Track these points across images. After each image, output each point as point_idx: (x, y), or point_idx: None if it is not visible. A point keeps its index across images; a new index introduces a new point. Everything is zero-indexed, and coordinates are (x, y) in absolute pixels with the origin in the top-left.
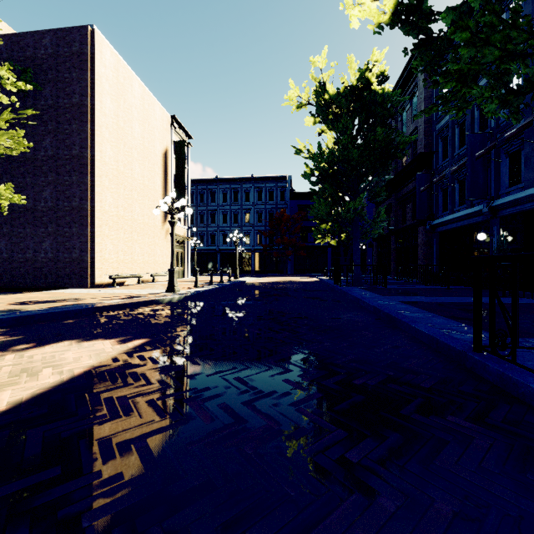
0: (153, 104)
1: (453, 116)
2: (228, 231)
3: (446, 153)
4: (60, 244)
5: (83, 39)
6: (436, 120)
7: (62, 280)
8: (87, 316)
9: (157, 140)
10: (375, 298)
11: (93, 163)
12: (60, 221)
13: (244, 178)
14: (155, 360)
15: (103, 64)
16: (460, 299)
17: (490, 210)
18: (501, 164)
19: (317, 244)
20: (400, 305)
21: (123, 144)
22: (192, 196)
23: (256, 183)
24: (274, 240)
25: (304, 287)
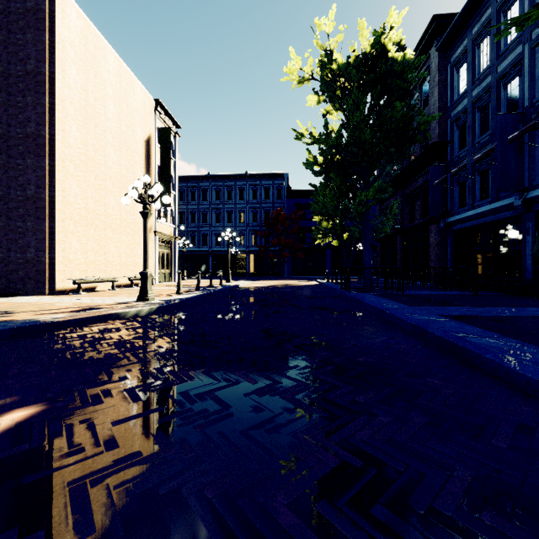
0: (133, 83)
1: (473, 99)
2: (221, 231)
3: (464, 142)
4: (12, 242)
5: None
6: (451, 106)
7: (14, 286)
8: None
9: (137, 125)
10: (403, 309)
11: (52, 144)
12: (12, 214)
13: (238, 174)
14: None
15: (66, 26)
16: (513, 310)
17: (523, 203)
18: (536, 150)
19: (315, 246)
20: (449, 322)
21: (94, 125)
22: (182, 194)
23: (251, 181)
24: (270, 241)
25: (306, 293)
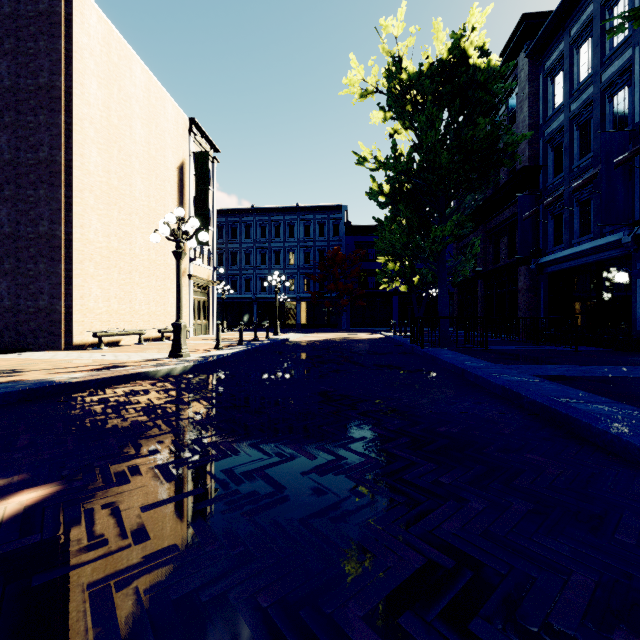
0: (164, 100)
1: (571, 114)
2: (267, 275)
3: (560, 167)
4: (21, 288)
5: None
6: (545, 123)
7: (24, 339)
8: None
9: (169, 149)
10: (488, 368)
11: (69, 172)
12: (21, 254)
13: (287, 207)
14: None
15: (85, 32)
16: (623, 370)
17: (634, 240)
18: None
19: (380, 292)
20: (546, 384)
21: (118, 149)
22: (221, 230)
23: (303, 215)
24: (325, 286)
25: (370, 348)
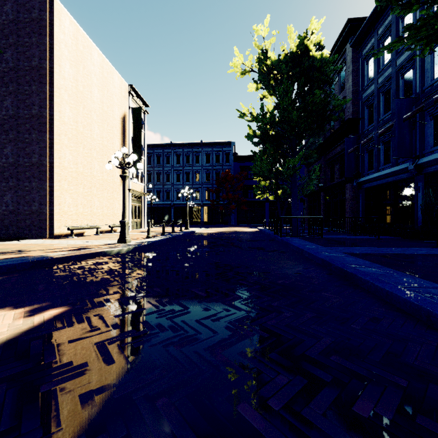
0: (112, 73)
1: (378, 85)
2: (181, 188)
3: (372, 119)
4: (20, 198)
5: (41, 6)
6: (362, 90)
7: (22, 231)
8: (20, 272)
9: (115, 106)
10: (318, 249)
11: (51, 123)
12: (20, 176)
13: (194, 143)
14: (53, 351)
15: (61, 31)
16: (400, 249)
17: (415, 168)
18: (425, 126)
19: (256, 200)
20: (348, 258)
21: (83, 107)
22: (150, 158)
23: (205, 148)
24: (220, 196)
25: (248, 237)
